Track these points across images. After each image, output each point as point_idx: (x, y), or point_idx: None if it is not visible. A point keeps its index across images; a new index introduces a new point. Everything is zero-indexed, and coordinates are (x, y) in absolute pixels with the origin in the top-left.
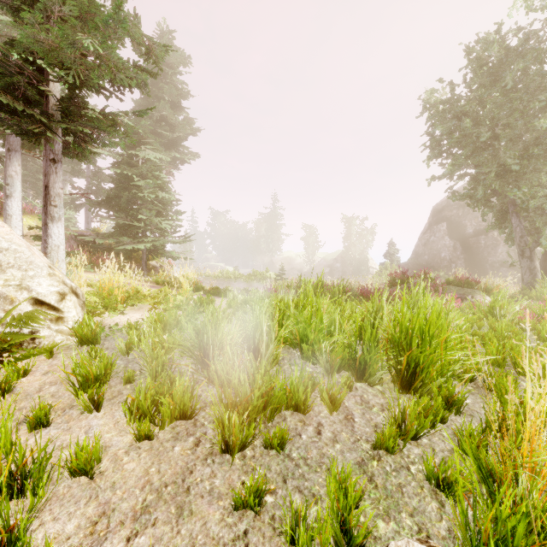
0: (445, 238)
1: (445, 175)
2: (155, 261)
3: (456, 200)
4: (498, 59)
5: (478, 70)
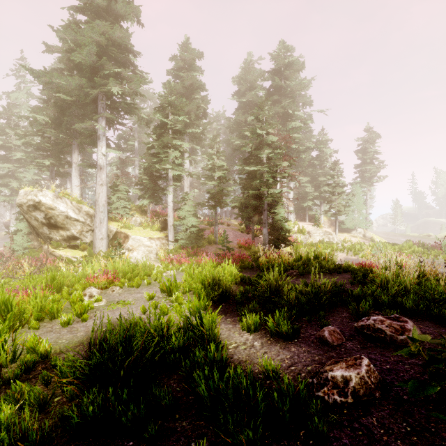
0: None
1: None
2: (362, 229)
3: None
4: None
5: None
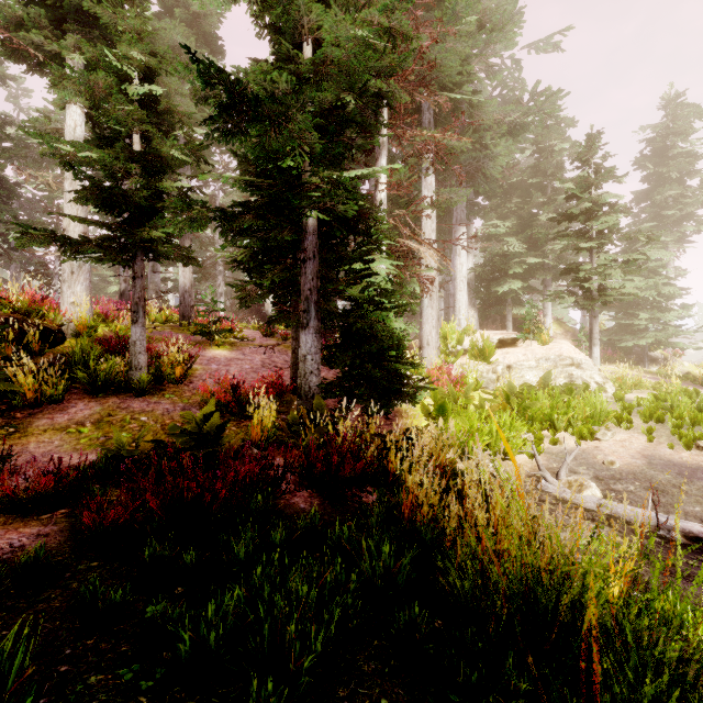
0: None
1: None
2: (658, 352)
3: None
4: None
5: None
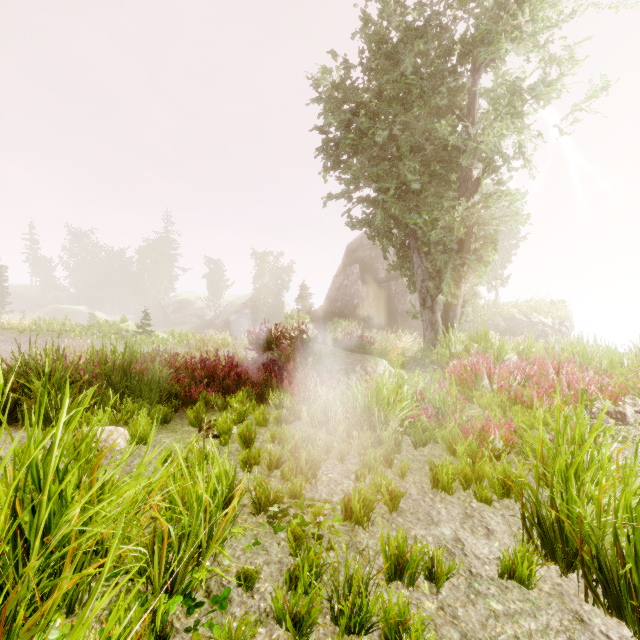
0: (358, 282)
1: (344, 194)
2: None
3: (355, 228)
4: (397, 32)
5: (376, 50)
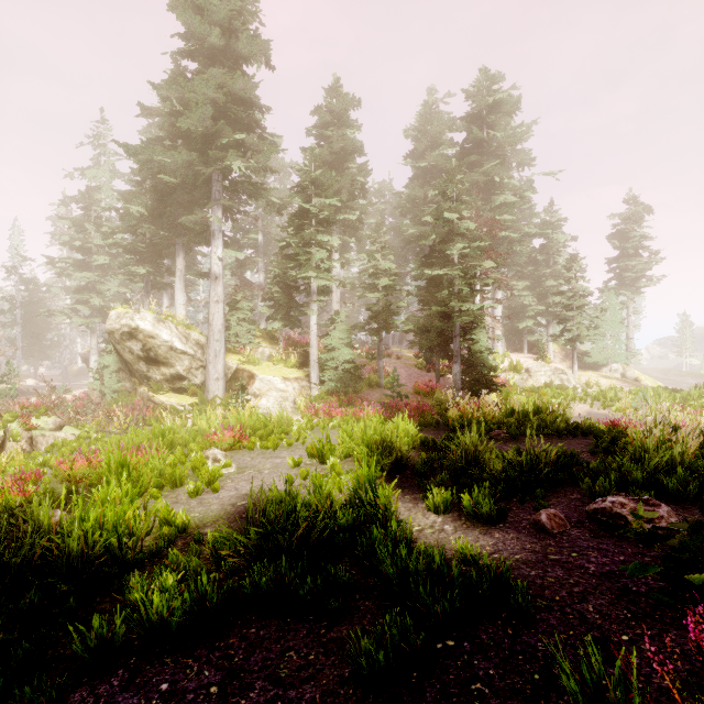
0: None
1: None
2: (620, 364)
3: None
4: None
5: None
